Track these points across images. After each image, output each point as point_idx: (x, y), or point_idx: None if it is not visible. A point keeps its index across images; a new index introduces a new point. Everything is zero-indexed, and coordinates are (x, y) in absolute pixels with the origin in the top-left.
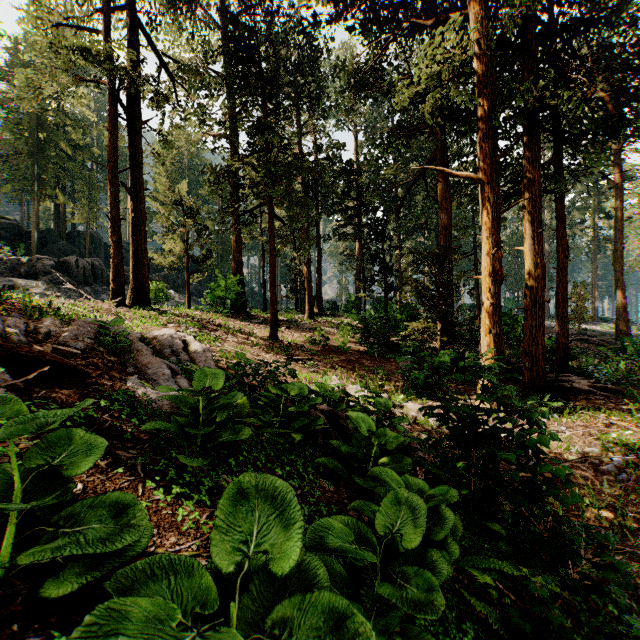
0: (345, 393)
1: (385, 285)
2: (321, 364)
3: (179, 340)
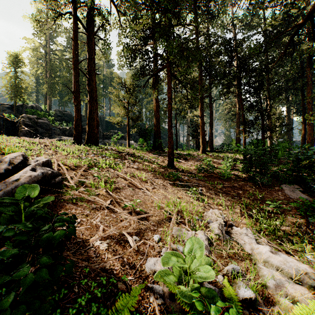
0: None
1: (262, 127)
2: (206, 189)
3: (14, 165)
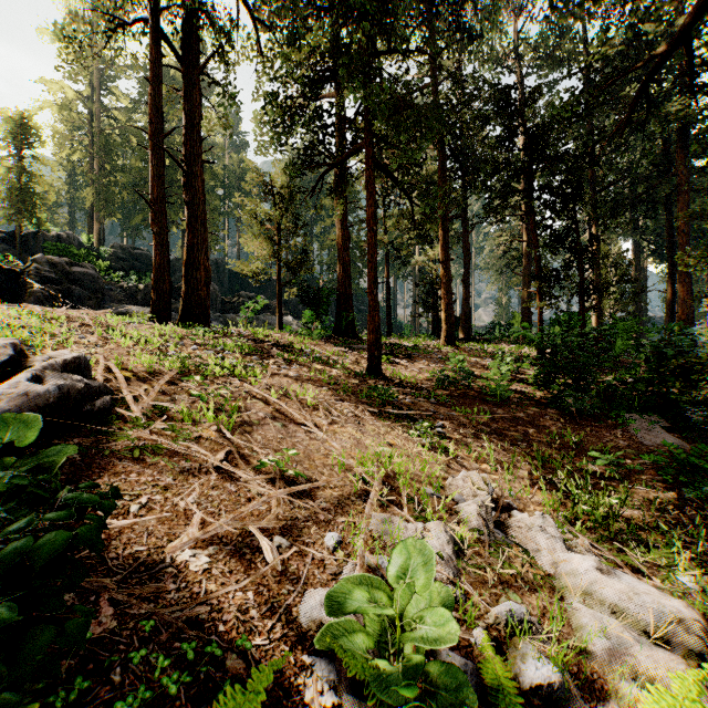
0: None
1: (580, 285)
2: (453, 425)
3: None
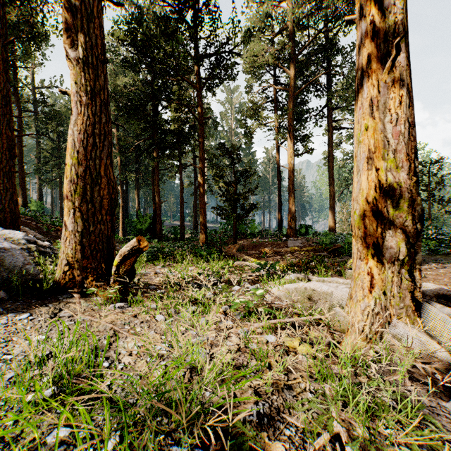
0: None
1: None
2: None
3: None
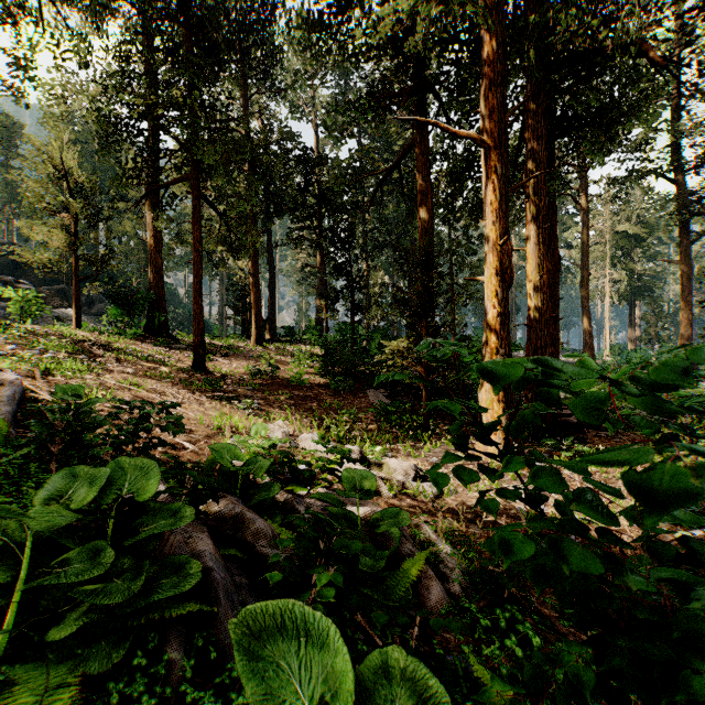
0: (286, 456)
1: (352, 304)
2: (265, 403)
3: None
